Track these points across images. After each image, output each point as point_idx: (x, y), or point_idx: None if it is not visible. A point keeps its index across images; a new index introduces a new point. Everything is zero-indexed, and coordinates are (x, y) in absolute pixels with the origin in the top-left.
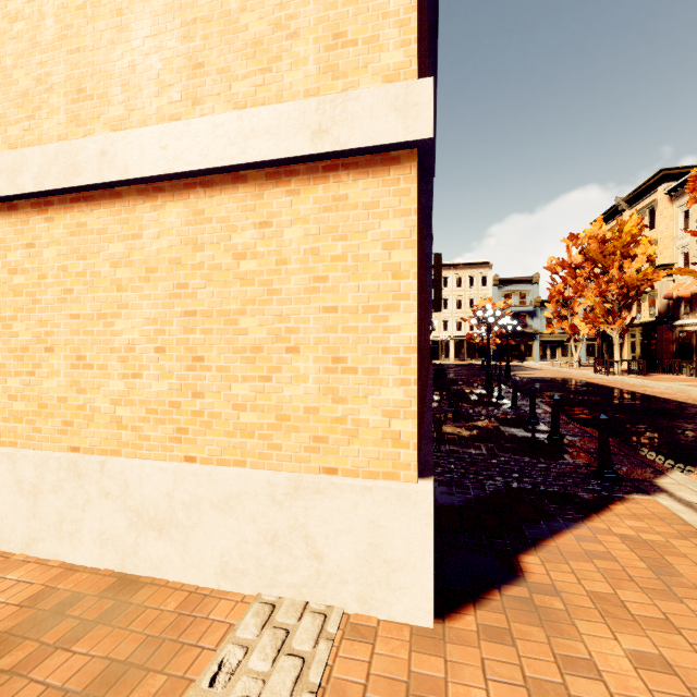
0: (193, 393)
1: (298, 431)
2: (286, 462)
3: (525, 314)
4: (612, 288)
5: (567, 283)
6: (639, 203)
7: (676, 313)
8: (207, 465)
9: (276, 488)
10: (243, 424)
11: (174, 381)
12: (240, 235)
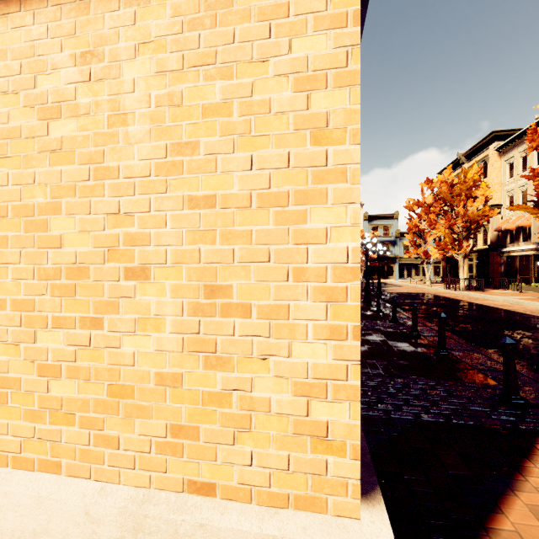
0: None
1: (147, 416)
2: (127, 468)
3: (388, 243)
4: (458, 222)
5: (422, 219)
6: (475, 157)
7: (504, 242)
8: None
9: (99, 527)
10: (55, 399)
11: None
12: (50, 77)
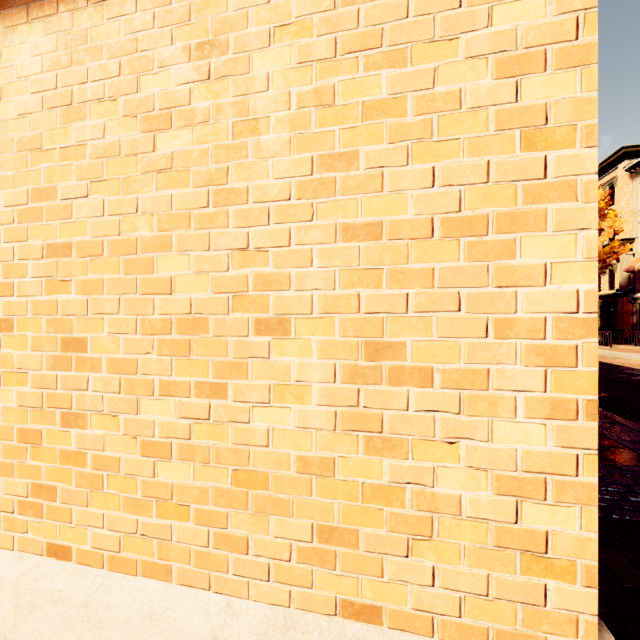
0: (63, 415)
1: (285, 513)
2: (258, 580)
3: None
4: None
5: None
6: (599, 180)
7: (637, 285)
8: (90, 569)
9: None
10: (163, 486)
11: (29, 389)
12: (157, 78)
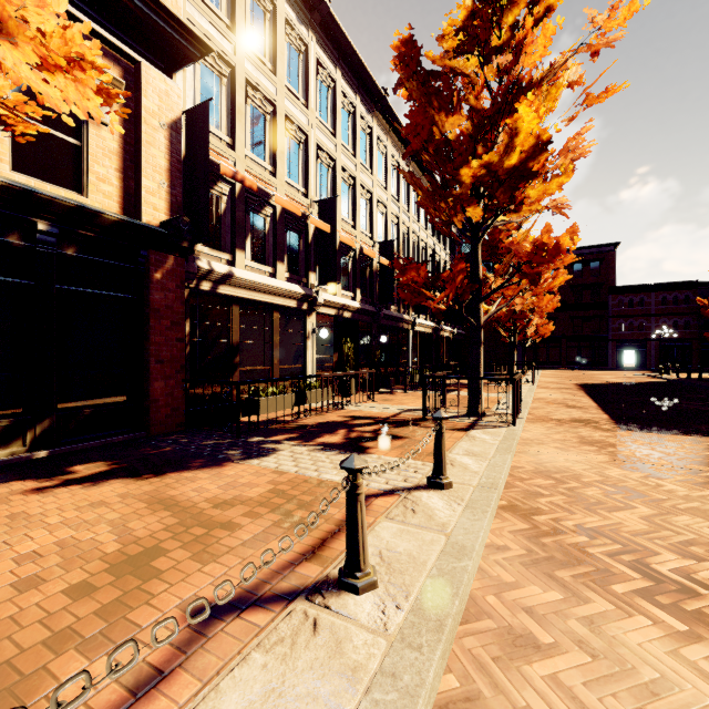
0: None
1: None
2: None
3: None
4: None
5: None
6: None
7: None
8: None
9: None
10: None
11: None
12: None
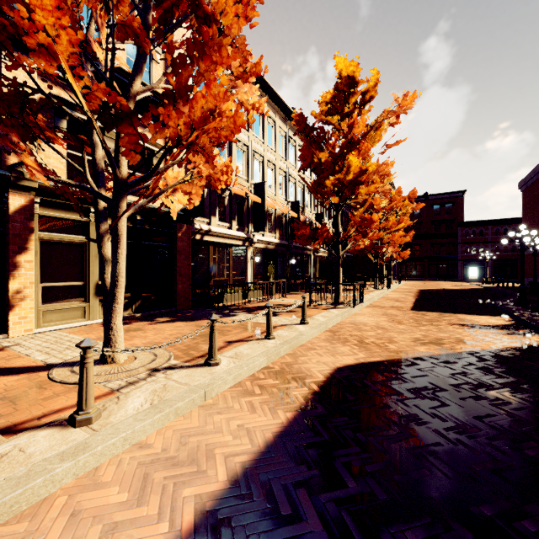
0: None
1: None
2: None
3: None
4: None
5: None
6: None
7: None
8: None
9: None
10: None
11: None
12: None
